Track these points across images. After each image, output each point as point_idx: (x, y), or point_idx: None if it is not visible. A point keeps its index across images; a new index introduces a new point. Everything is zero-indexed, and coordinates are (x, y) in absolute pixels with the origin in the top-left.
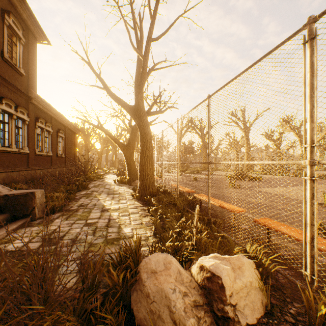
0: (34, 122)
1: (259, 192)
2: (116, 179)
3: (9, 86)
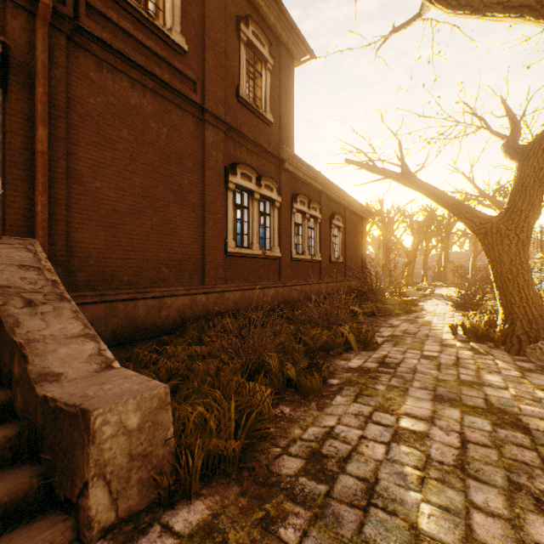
0: (289, 203)
1: None
2: (453, 318)
3: (249, 146)
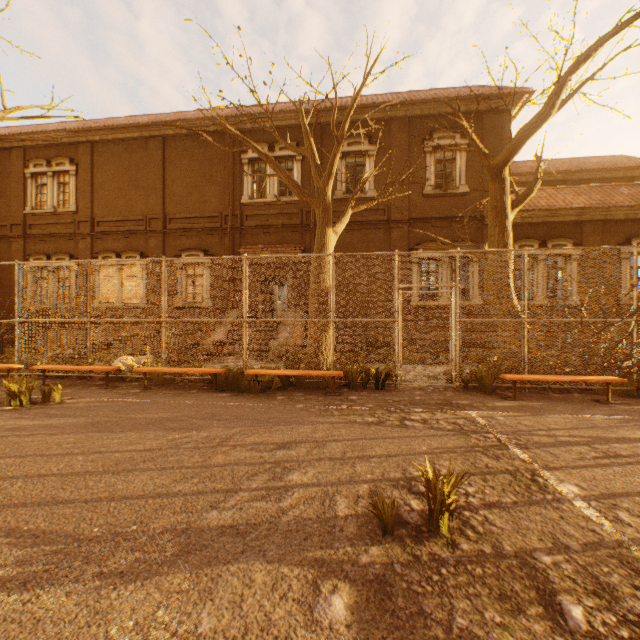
0: None
1: (200, 530)
2: None
3: (436, 224)
